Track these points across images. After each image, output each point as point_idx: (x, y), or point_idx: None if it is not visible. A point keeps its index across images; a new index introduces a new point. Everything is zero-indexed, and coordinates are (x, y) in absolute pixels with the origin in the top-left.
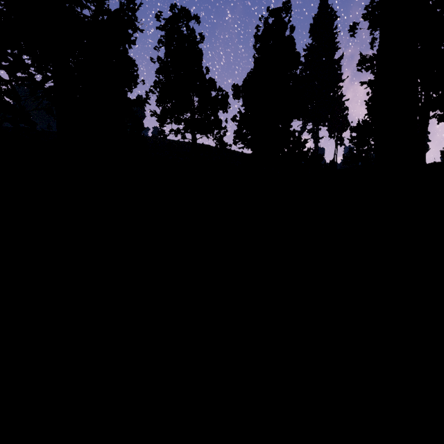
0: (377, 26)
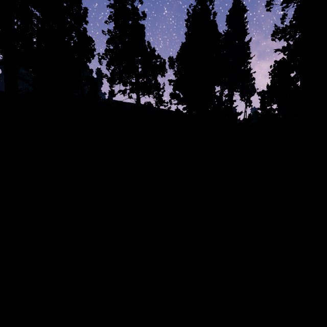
0: (289, 2)
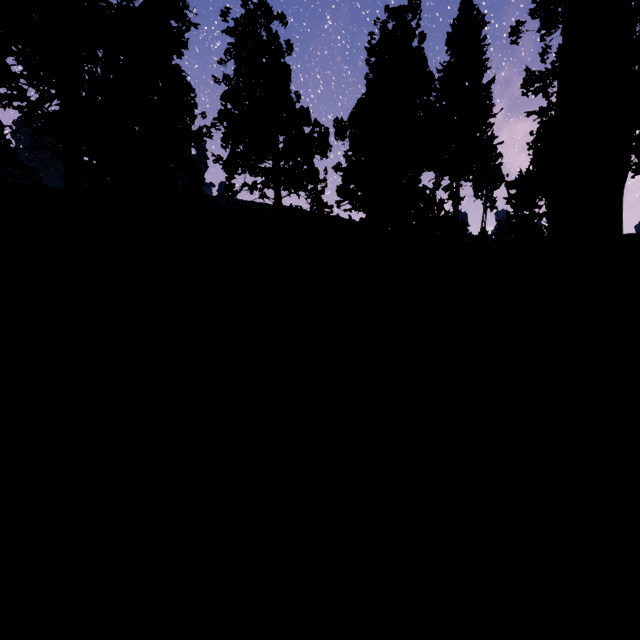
0: (551, 27)
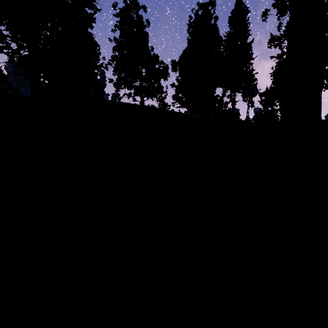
0: (283, 12)
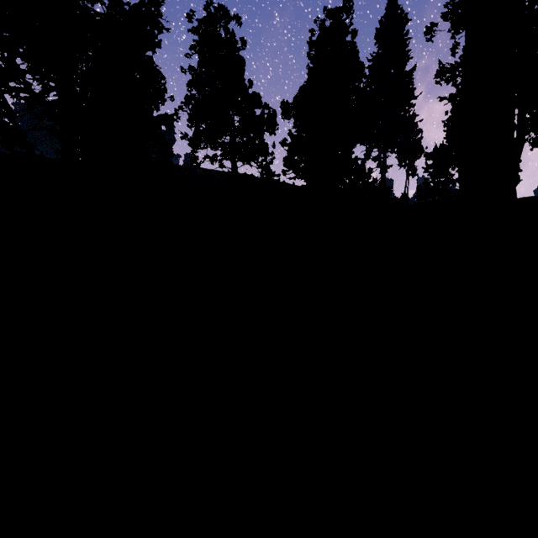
0: (459, 28)
